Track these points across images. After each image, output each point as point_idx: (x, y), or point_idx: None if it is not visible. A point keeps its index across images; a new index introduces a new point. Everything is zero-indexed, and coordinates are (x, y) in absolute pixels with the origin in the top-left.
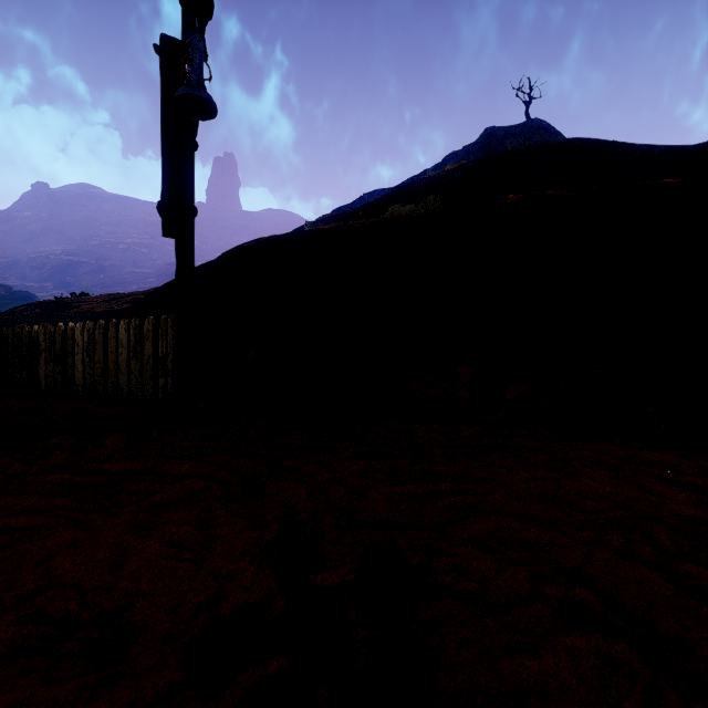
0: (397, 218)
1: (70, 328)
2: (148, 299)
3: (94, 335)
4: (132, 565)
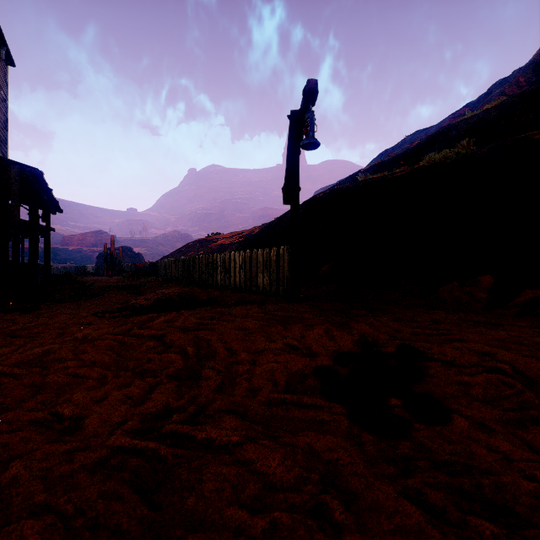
0: (432, 164)
1: (232, 254)
2: (257, 235)
3: (244, 258)
4: (307, 338)
